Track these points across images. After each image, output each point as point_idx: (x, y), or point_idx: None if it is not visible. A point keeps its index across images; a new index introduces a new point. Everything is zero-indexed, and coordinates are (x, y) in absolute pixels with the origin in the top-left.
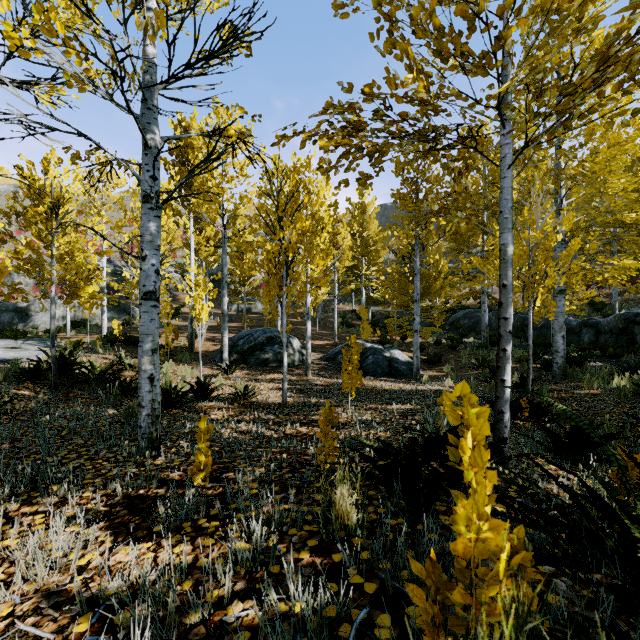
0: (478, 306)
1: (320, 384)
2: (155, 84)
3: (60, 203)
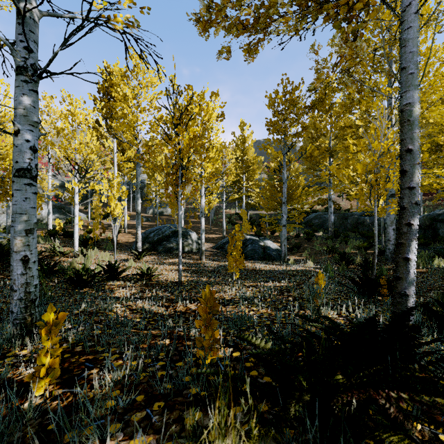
0: (324, 210)
1: (211, 266)
2: None
3: None
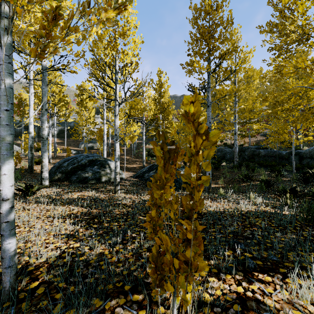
0: (223, 145)
1: (124, 204)
2: None
3: None
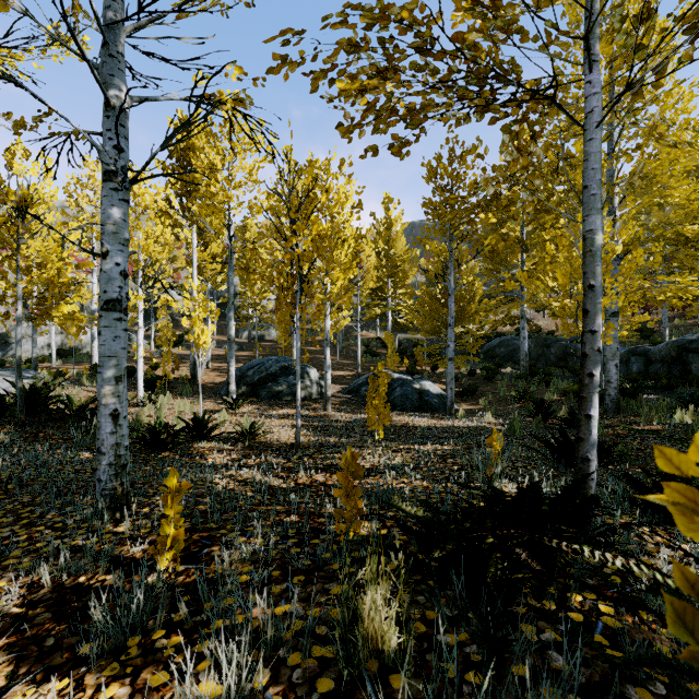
0: (515, 333)
1: (341, 420)
2: (118, 20)
3: (27, 203)
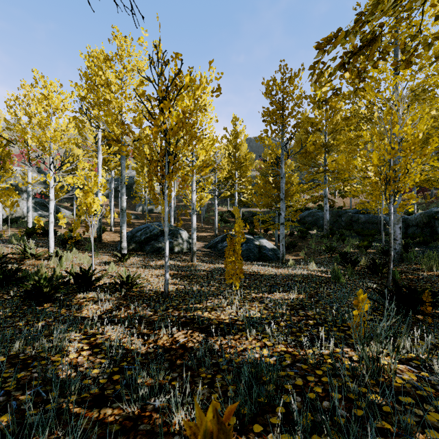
0: (317, 208)
1: (203, 269)
2: None
3: None
